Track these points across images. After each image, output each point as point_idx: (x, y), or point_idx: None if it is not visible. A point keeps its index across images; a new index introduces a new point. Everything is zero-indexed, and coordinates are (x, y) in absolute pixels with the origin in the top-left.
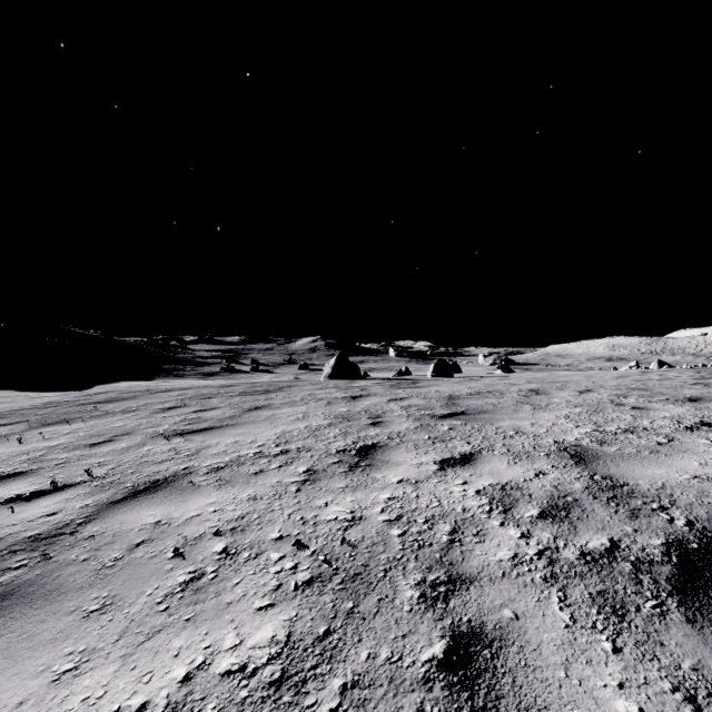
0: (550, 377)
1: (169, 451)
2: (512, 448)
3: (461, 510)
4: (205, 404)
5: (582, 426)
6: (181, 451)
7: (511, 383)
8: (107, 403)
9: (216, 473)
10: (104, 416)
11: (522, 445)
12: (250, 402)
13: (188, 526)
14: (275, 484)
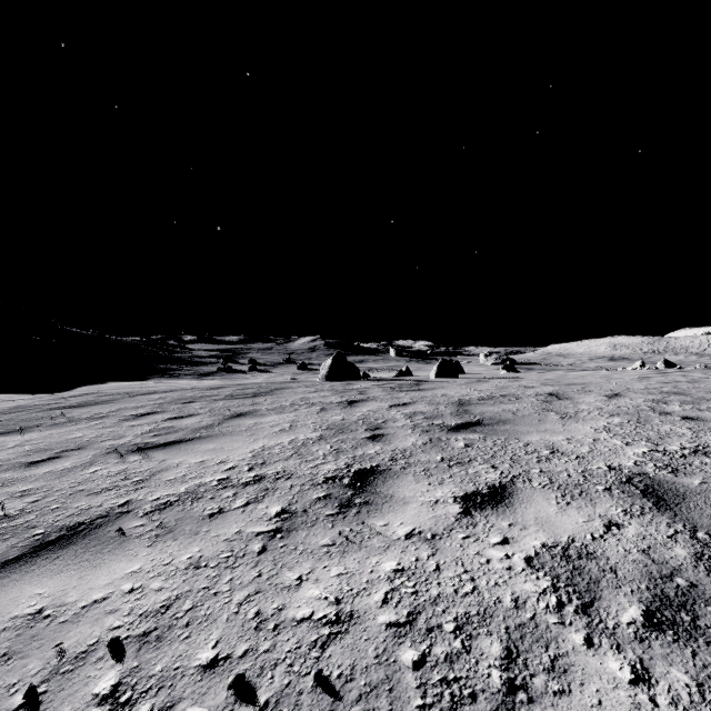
0: (564, 379)
1: (117, 474)
2: (555, 478)
3: (511, 602)
4: (183, 409)
5: (633, 444)
6: (132, 474)
7: (524, 385)
8: (78, 407)
9: (160, 513)
10: (66, 424)
11: (566, 472)
12: (234, 407)
13: (78, 625)
14: (232, 537)
